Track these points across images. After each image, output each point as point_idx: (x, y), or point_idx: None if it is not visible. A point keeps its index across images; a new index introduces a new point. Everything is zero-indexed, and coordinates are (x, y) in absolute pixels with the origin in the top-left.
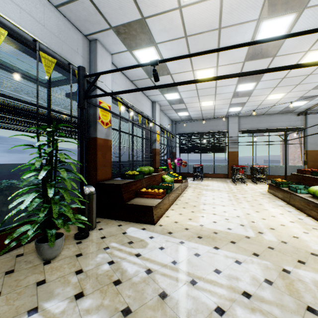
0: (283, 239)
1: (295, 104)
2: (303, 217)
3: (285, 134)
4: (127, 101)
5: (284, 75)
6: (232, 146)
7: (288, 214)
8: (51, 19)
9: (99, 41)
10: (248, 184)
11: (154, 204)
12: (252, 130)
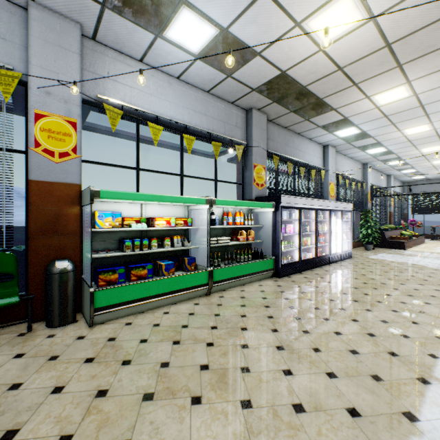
0: None
1: None
2: None
3: None
4: (375, 185)
5: None
6: None
7: None
8: (355, 166)
9: (368, 163)
10: None
11: (404, 241)
12: None
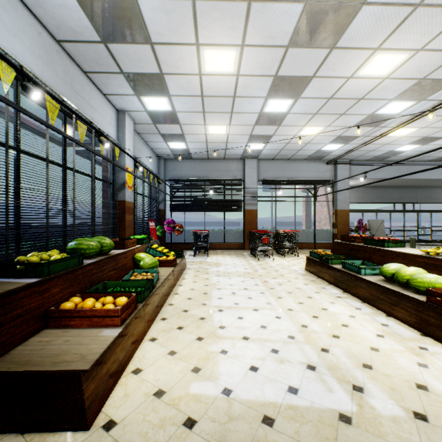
0: (412, 404)
1: (328, 147)
2: (386, 321)
3: (315, 187)
4: (40, 78)
5: (333, 92)
6: (249, 202)
7: (362, 316)
8: None
9: None
10: (274, 257)
11: (91, 358)
12: (275, 181)
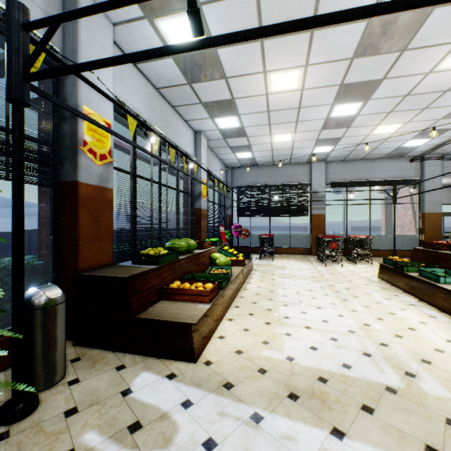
0: None
1: (411, 143)
2: None
3: (395, 188)
4: (148, 121)
5: (410, 89)
6: (317, 206)
7: (435, 324)
8: None
9: None
10: (343, 263)
11: (195, 318)
12: (345, 183)
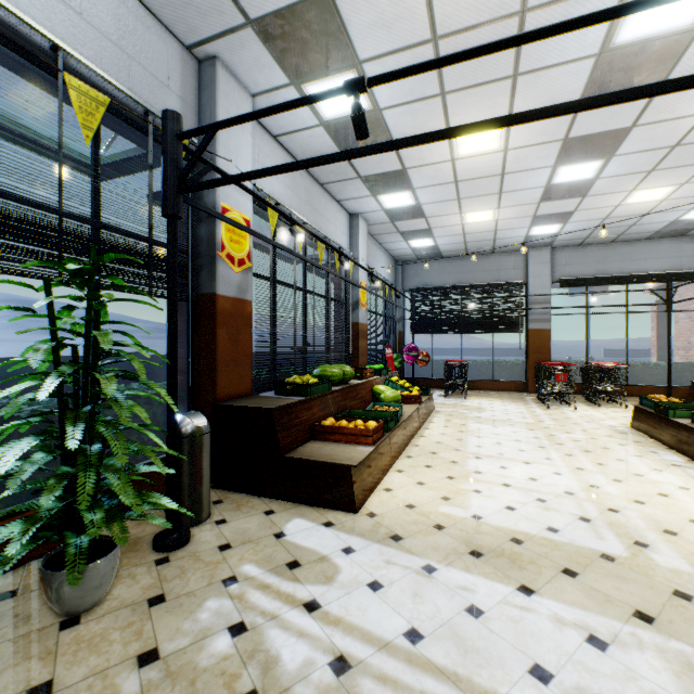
0: None
1: None
2: None
3: (670, 287)
4: (291, 209)
5: (680, 137)
6: (536, 317)
7: None
8: None
9: (222, 63)
10: (578, 406)
11: (356, 460)
12: (585, 280)
